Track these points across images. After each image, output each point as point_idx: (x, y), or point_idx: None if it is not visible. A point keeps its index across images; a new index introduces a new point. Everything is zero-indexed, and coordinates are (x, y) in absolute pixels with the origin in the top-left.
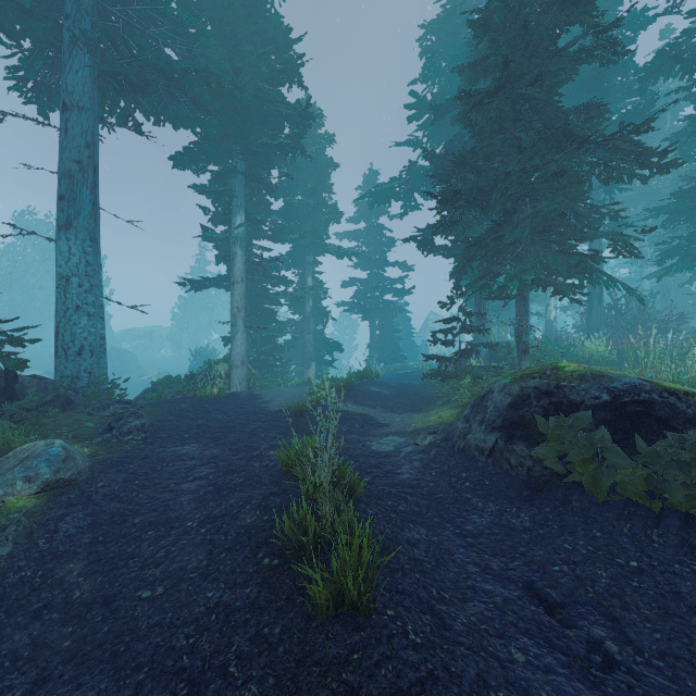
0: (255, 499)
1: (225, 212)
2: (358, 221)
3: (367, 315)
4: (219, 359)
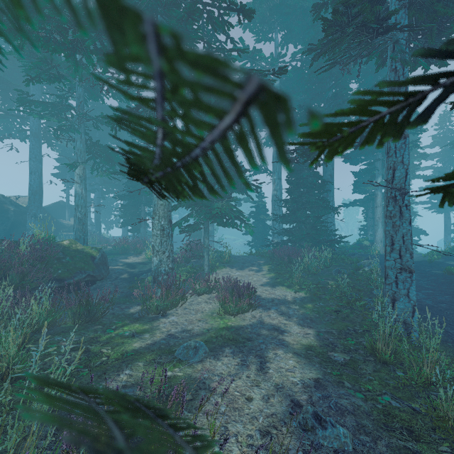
0: (440, 278)
1: (370, 176)
2: (433, 146)
3: (442, 210)
4: (364, 239)
